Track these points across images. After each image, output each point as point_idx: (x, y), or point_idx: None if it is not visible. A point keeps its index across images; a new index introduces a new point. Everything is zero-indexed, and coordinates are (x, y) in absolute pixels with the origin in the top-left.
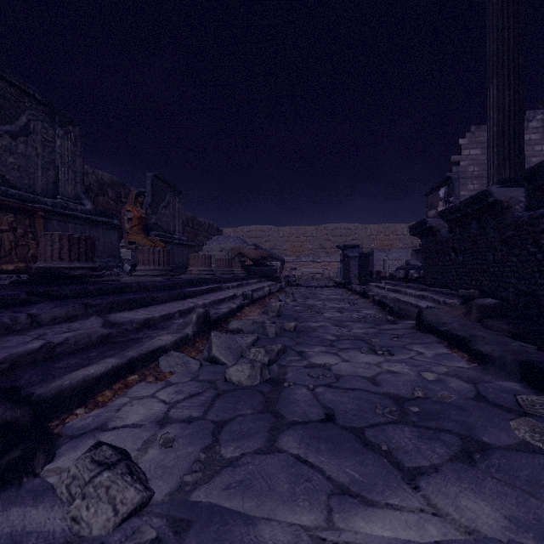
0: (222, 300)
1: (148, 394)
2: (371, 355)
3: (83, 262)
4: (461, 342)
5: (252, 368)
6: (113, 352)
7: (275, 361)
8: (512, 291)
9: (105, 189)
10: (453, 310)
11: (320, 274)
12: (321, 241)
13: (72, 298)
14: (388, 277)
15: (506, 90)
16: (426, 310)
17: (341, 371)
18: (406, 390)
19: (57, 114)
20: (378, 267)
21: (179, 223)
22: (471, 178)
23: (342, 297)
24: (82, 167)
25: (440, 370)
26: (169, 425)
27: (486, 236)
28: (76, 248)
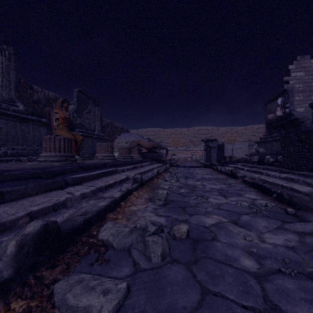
0: (111, 185)
1: None
2: None
3: None
4: None
5: None
6: None
7: None
8: None
9: (50, 103)
10: None
11: (190, 158)
12: (191, 138)
13: None
14: (243, 160)
15: None
16: None
17: None
18: None
19: None
20: (227, 153)
21: (98, 124)
22: (297, 92)
23: (214, 177)
24: (15, 78)
25: None
26: None
27: None
28: None
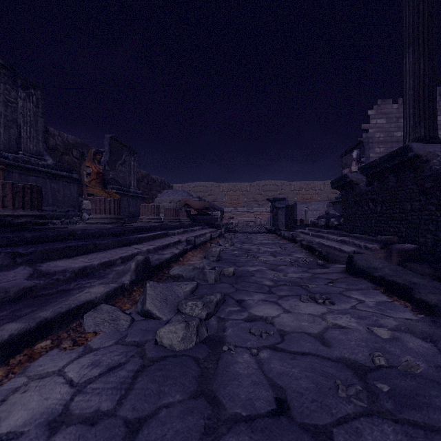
0: (167, 245)
1: (55, 369)
2: (312, 304)
3: (28, 210)
4: (400, 290)
5: (187, 328)
6: (30, 309)
7: (214, 314)
8: (431, 237)
9: (70, 149)
10: (374, 254)
11: (253, 222)
12: (254, 195)
13: (3, 247)
14: (311, 224)
15: (421, 58)
16: (356, 256)
17: (284, 326)
18: (363, 354)
19: (19, 78)
20: (300, 216)
21: (134, 179)
22: (377, 143)
23: (273, 242)
24: (43, 127)
25: (389, 323)
26: (64, 429)
27: (404, 188)
28: (20, 196)
